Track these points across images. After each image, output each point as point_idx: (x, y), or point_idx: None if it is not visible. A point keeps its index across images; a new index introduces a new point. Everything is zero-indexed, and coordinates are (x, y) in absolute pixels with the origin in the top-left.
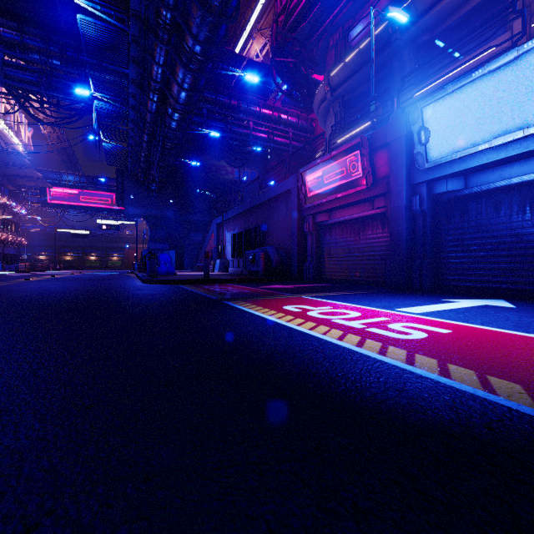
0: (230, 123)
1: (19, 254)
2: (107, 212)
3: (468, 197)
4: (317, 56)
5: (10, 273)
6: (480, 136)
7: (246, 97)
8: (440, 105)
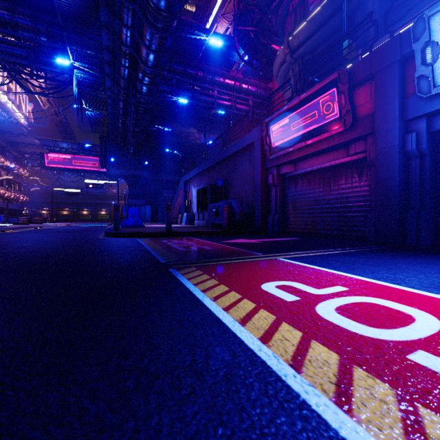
0: (197, 93)
1: (22, 209)
2: (95, 174)
3: None
4: (276, 24)
5: (8, 225)
6: None
7: (211, 68)
8: None
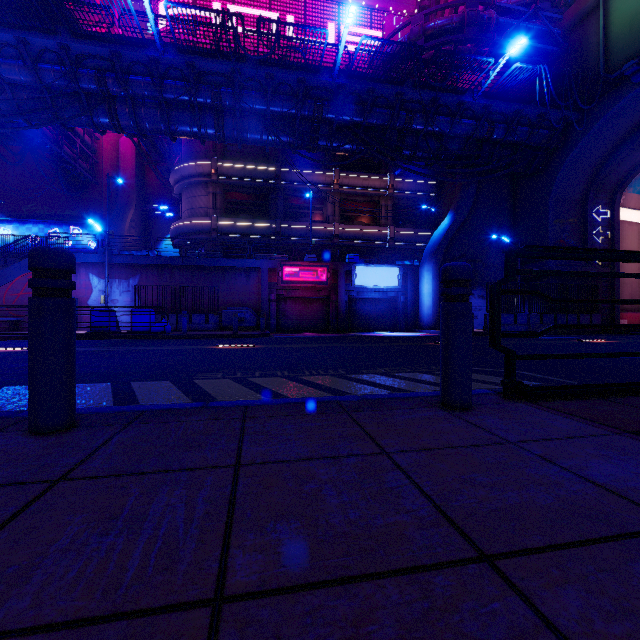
0: None
1: None
2: None
3: (357, 298)
4: None
5: None
6: (370, 283)
7: None
8: (361, 268)
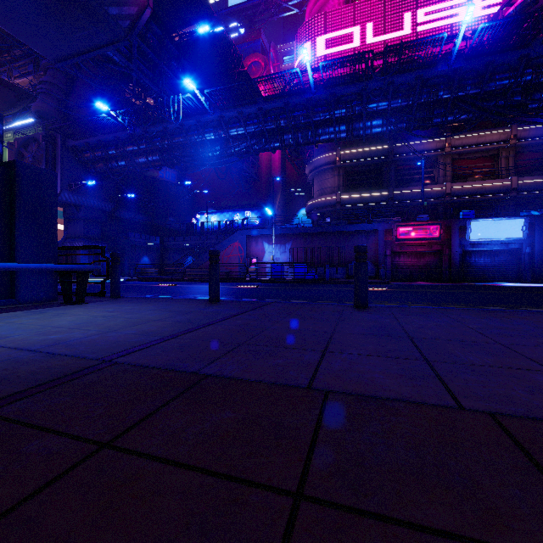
0: None
1: None
2: None
3: (471, 251)
4: None
5: None
6: (487, 236)
7: None
8: (477, 223)
